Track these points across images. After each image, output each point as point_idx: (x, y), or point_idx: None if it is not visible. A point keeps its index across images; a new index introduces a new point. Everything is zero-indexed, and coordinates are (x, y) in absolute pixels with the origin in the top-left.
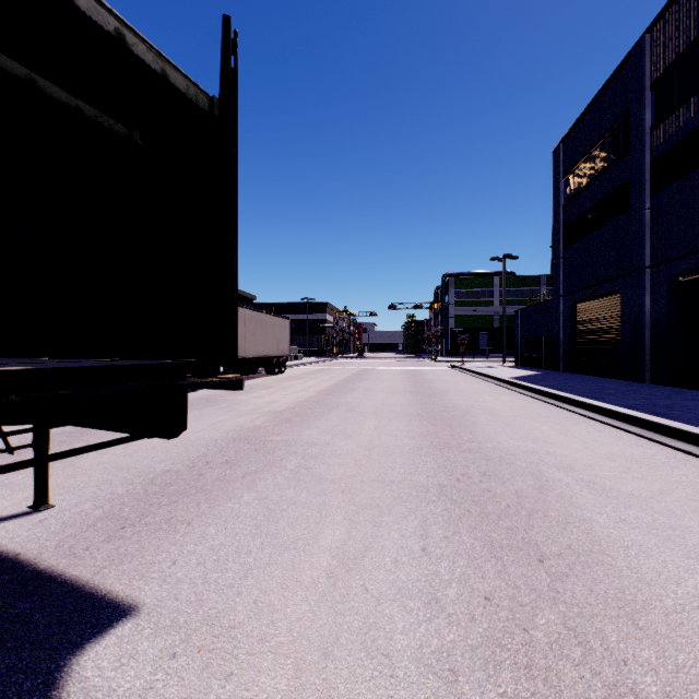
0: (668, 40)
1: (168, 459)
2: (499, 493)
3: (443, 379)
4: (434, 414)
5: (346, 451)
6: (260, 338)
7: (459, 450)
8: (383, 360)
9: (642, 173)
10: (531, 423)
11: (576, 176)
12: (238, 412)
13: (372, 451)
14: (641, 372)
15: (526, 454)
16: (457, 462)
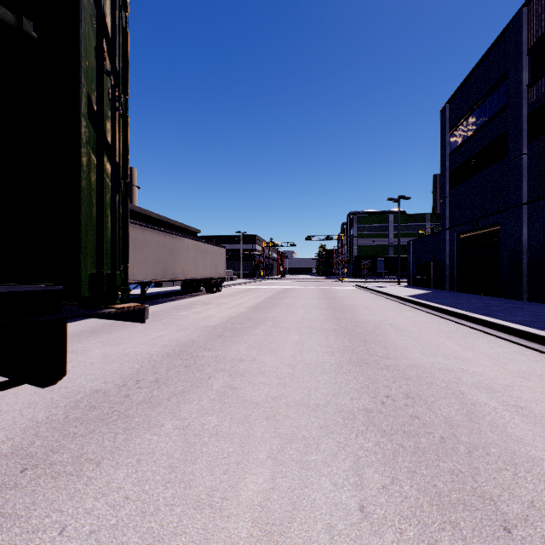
0: (544, 11)
1: (101, 377)
2: (429, 420)
3: (351, 297)
4: (348, 329)
5: (271, 368)
6: (201, 263)
7: (377, 367)
8: (301, 281)
9: (520, 124)
10: (436, 338)
11: (460, 130)
12: (177, 327)
13: (296, 368)
14: (519, 292)
15: (442, 372)
16: (377, 381)
